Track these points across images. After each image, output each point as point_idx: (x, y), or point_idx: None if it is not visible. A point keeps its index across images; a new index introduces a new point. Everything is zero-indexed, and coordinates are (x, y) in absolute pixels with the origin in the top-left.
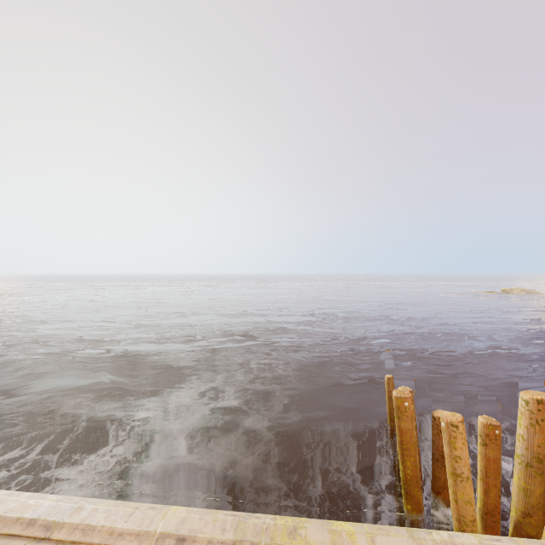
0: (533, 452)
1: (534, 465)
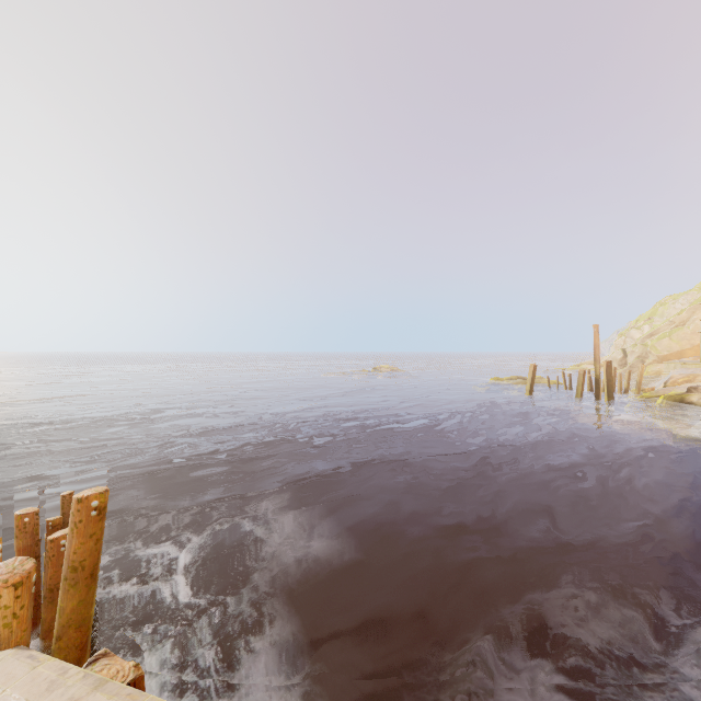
0: (70, 561)
1: (69, 576)
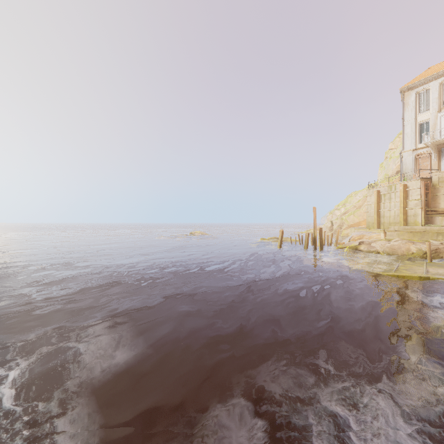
0: None
1: None
